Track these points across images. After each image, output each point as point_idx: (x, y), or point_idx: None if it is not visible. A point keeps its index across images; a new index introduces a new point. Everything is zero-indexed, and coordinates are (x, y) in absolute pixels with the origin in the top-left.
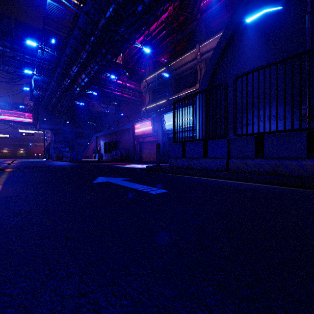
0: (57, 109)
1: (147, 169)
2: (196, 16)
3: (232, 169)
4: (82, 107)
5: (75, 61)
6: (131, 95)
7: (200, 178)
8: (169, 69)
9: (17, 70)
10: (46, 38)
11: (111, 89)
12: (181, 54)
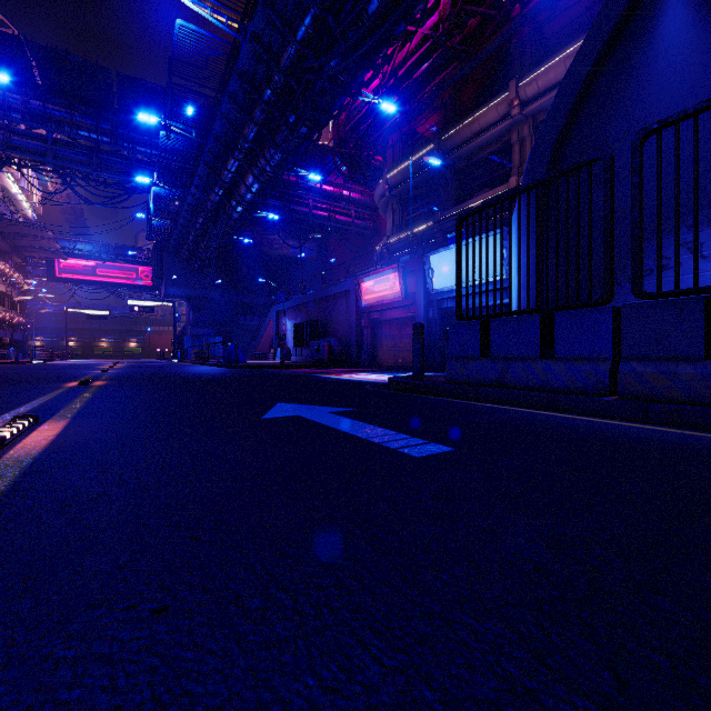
0: (199, 255)
1: (392, 385)
2: (511, 13)
3: (629, 389)
4: (248, 249)
5: (233, 147)
6: (352, 216)
7: (534, 413)
8: (441, 148)
9: (122, 178)
10: (176, 104)
11: (308, 205)
12: (470, 110)
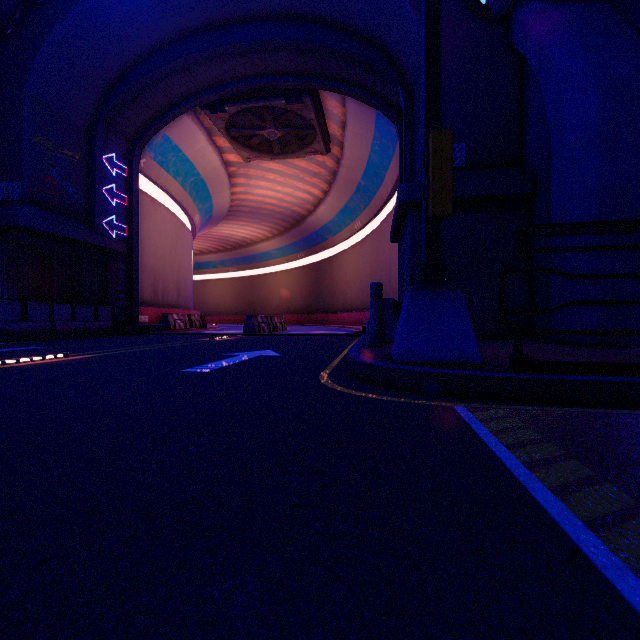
0: None
1: None
2: None
3: None
4: None
5: None
6: None
7: None
8: None
9: None
10: None
11: None
12: None
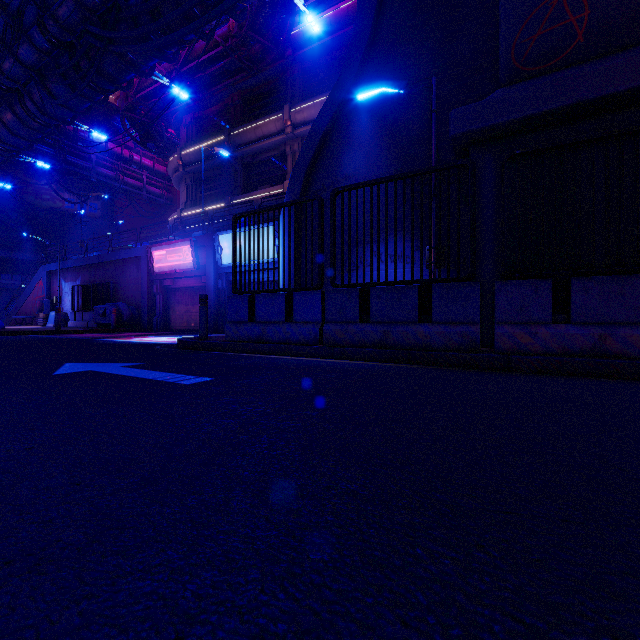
0: None
1: (181, 345)
2: (285, 52)
3: (328, 340)
4: (3, 194)
5: None
6: (144, 181)
7: (277, 358)
8: (231, 141)
9: None
10: None
11: (90, 161)
12: (256, 116)
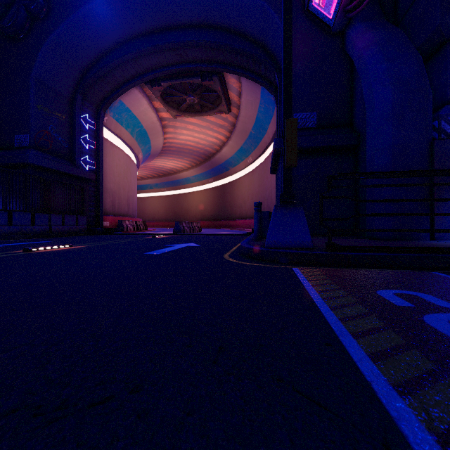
0: None
1: None
2: None
3: None
4: None
5: None
6: None
7: None
8: None
9: None
10: None
11: None
12: None
